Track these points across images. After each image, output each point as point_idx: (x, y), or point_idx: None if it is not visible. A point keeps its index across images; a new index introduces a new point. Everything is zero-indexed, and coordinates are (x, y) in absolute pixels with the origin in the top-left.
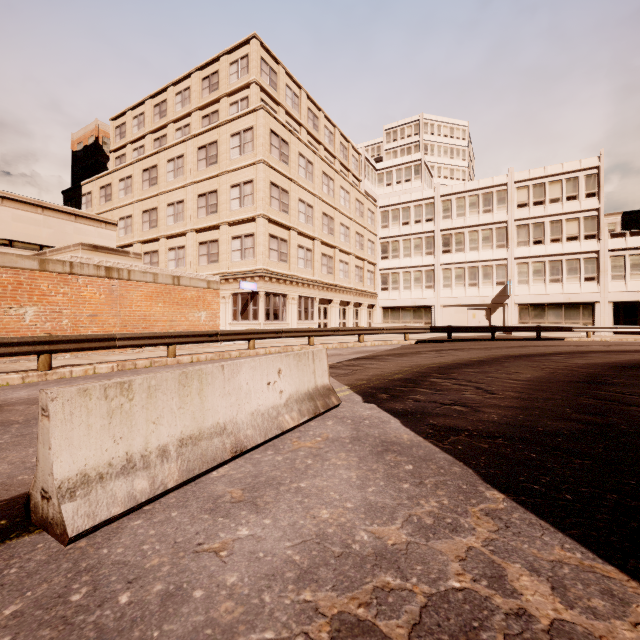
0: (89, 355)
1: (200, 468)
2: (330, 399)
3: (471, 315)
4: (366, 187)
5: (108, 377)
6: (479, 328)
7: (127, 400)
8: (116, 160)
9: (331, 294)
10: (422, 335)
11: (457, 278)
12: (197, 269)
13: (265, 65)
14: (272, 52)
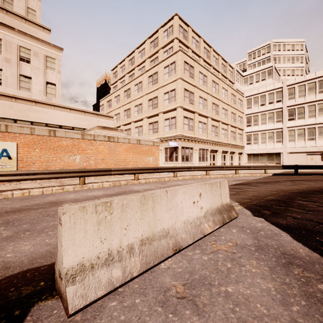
0: (101, 178)
1: (153, 261)
2: (231, 213)
3: (309, 158)
4: (237, 86)
5: (108, 189)
6: (319, 166)
7: (109, 214)
8: (113, 88)
9: (217, 147)
10: (275, 170)
11: (299, 135)
12: (148, 136)
13: (181, 28)
14: (185, 21)
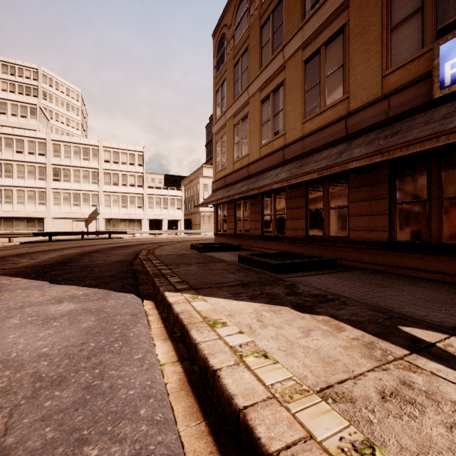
0: None
1: None
2: None
3: (75, 225)
4: None
5: None
6: (73, 233)
7: None
8: None
9: None
10: (32, 239)
11: (65, 199)
12: None
13: None
14: None
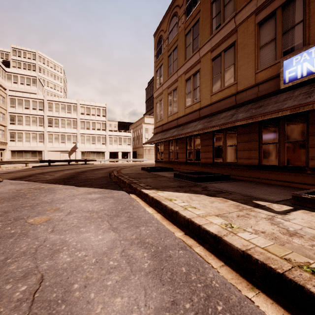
0: None
1: None
2: None
3: (62, 155)
4: None
5: None
6: (63, 160)
7: None
8: None
9: None
10: (36, 164)
11: (55, 139)
12: None
13: None
14: None
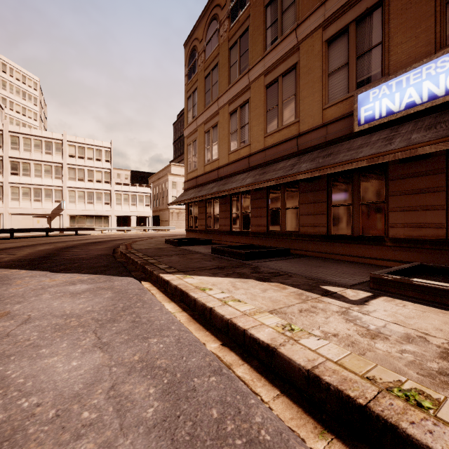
0: None
1: None
2: None
3: (36, 221)
4: None
5: None
6: (37, 229)
7: None
8: None
9: None
10: None
11: (24, 194)
12: None
13: None
14: None
